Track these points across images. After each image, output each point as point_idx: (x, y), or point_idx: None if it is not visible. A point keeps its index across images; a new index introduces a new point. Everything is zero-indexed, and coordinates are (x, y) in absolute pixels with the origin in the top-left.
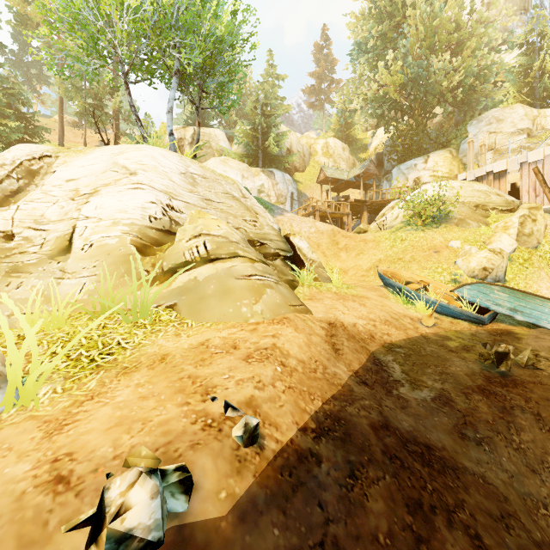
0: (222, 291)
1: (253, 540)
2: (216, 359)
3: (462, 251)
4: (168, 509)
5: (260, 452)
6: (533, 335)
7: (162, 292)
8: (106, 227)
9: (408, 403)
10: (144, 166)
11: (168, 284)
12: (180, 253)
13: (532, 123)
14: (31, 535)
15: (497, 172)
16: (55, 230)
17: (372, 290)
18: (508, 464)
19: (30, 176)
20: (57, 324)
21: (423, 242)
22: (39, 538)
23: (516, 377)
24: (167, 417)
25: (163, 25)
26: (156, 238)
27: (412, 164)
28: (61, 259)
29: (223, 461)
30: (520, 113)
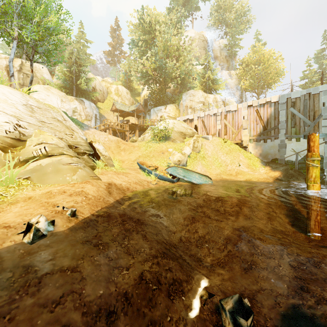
0: (56, 170)
1: (75, 234)
2: (57, 196)
3: (172, 153)
4: (47, 230)
5: (77, 219)
6: (189, 185)
7: (21, 171)
8: None
9: (136, 209)
10: None
11: (24, 167)
12: (30, 152)
13: (204, 99)
14: (3, 237)
15: (190, 119)
16: None
17: (133, 170)
18: (166, 224)
19: None
20: None
21: (158, 148)
22: (6, 237)
23: (178, 199)
24: (40, 212)
25: (8, 10)
26: (11, 143)
27: (159, 108)
28: None
29: (64, 220)
30: (201, 94)
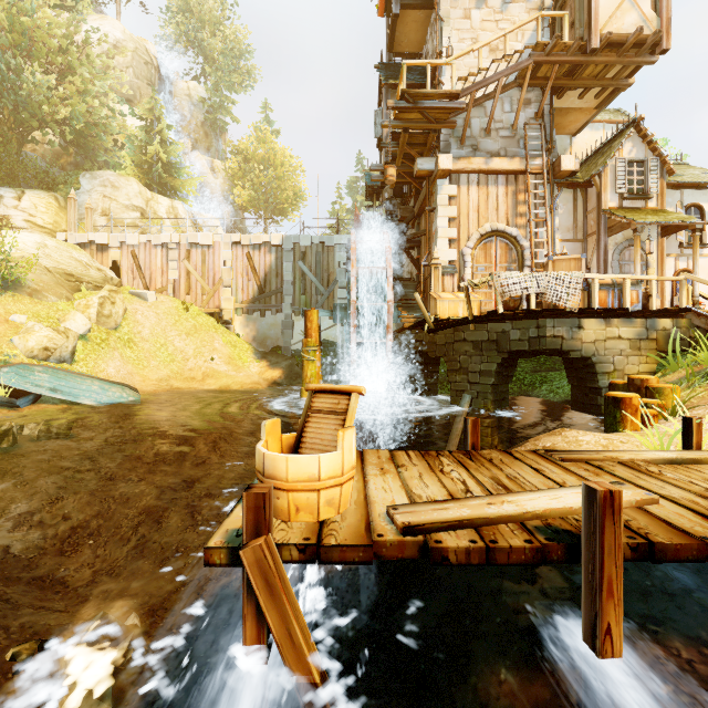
0: None
1: None
2: None
3: (25, 327)
4: None
5: None
6: (69, 411)
7: None
8: None
9: None
10: None
11: None
12: None
13: (146, 204)
14: None
15: (100, 243)
16: None
17: None
18: None
19: None
20: None
21: None
22: None
23: (22, 450)
24: None
25: None
26: None
27: None
28: None
29: None
30: (135, 189)
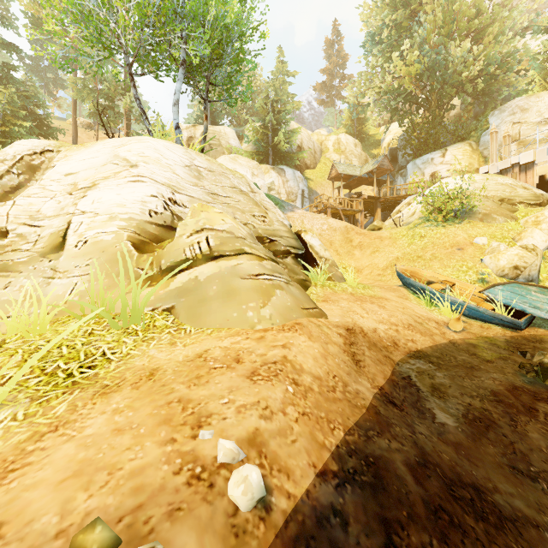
0: (225, 293)
1: None
2: (215, 376)
3: (489, 248)
4: None
5: (266, 516)
6: None
7: (159, 293)
8: (103, 222)
9: (445, 427)
10: (146, 158)
11: (166, 284)
12: (180, 249)
13: None
14: None
15: (523, 164)
16: (50, 226)
17: (391, 291)
18: None
19: (31, 171)
20: (38, 330)
21: (444, 239)
22: None
23: None
24: (142, 462)
25: (168, 12)
26: (156, 234)
27: (428, 158)
28: (53, 256)
29: (212, 538)
30: (547, 102)
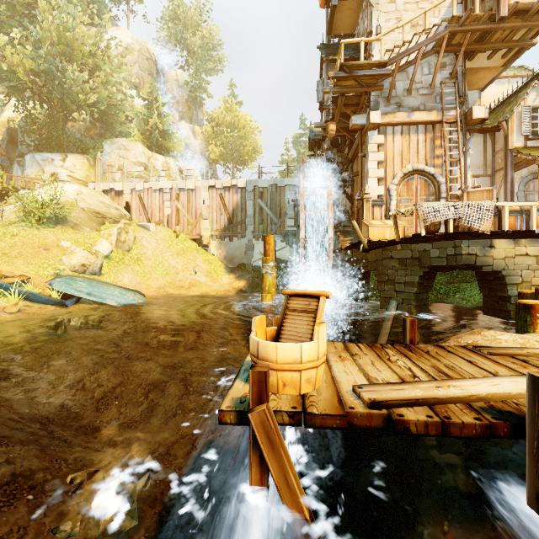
0: None
1: None
2: None
3: (70, 250)
4: None
5: None
6: (99, 309)
7: None
8: None
9: None
10: None
11: None
12: None
13: (148, 160)
14: None
15: (117, 190)
16: None
17: None
18: (29, 385)
19: None
20: None
21: (35, 240)
22: None
23: (70, 336)
24: None
25: None
26: None
27: (49, 157)
28: None
29: None
30: (140, 150)
